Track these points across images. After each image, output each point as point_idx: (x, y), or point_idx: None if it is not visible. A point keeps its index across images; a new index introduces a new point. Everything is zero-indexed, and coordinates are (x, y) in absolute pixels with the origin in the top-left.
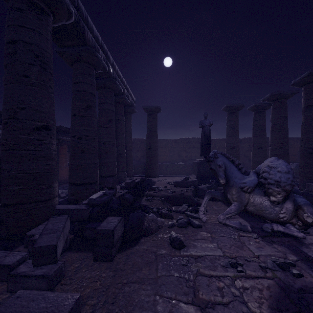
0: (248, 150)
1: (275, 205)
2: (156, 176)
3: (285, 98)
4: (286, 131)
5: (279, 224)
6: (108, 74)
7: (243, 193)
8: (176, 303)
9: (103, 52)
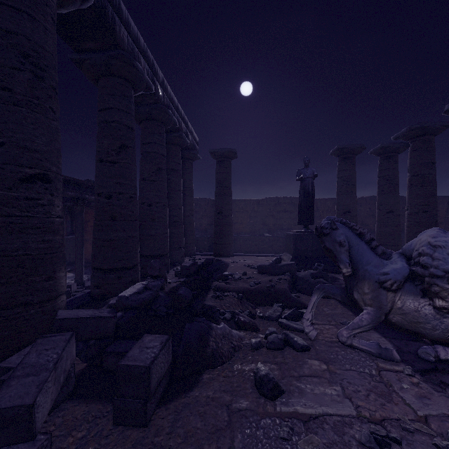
0: (367, 216)
1: (443, 315)
2: (230, 254)
3: (433, 133)
4: (433, 185)
5: None
6: (156, 98)
7: (383, 292)
8: None
9: (147, 63)
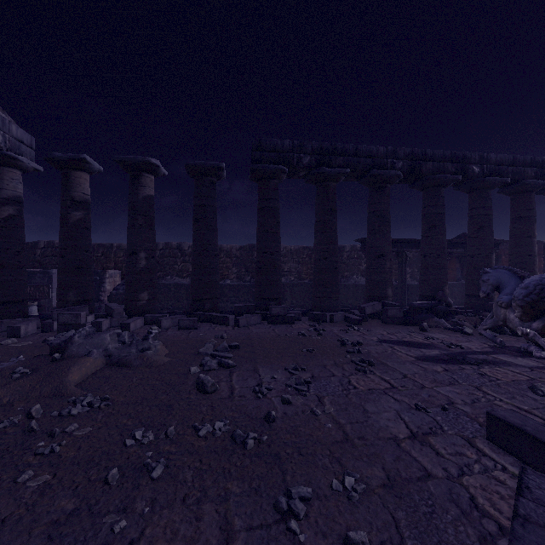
0: None
1: (523, 323)
2: None
3: None
4: None
5: (540, 347)
6: (469, 178)
7: (498, 308)
8: (384, 331)
9: (456, 161)
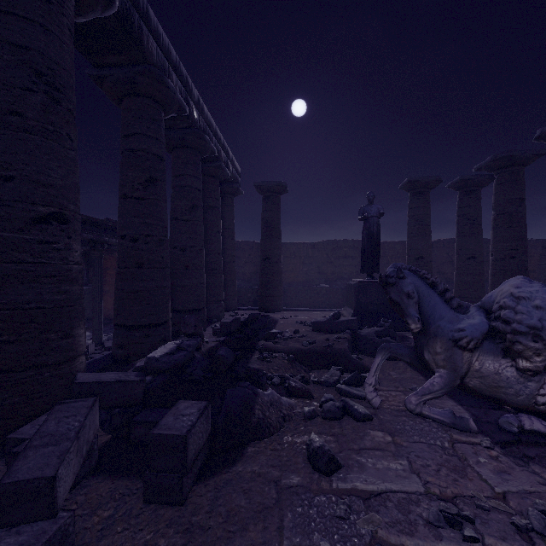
0: (445, 263)
1: (528, 378)
2: (279, 309)
3: (522, 163)
4: (523, 226)
5: (535, 415)
6: (190, 121)
7: (458, 352)
8: None
9: (180, 79)
